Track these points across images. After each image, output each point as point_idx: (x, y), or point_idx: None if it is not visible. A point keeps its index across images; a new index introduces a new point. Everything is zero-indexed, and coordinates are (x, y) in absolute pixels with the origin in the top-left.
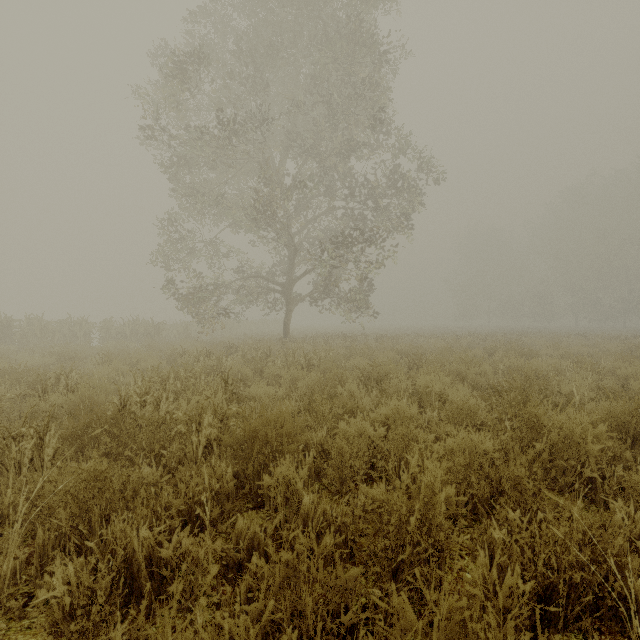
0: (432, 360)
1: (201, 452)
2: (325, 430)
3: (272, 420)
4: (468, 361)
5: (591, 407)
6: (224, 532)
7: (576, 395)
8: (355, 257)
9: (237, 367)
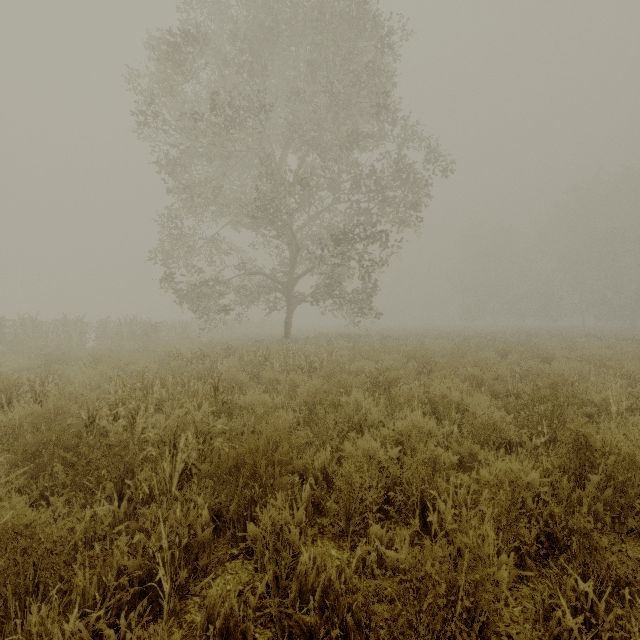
0: (443, 363)
1: (177, 481)
2: (328, 451)
3: (264, 440)
4: (483, 365)
5: (639, 422)
6: (198, 594)
7: (613, 405)
8: (359, 254)
9: (232, 371)
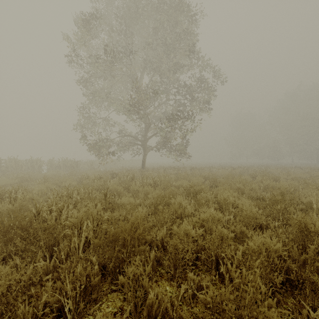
0: (223, 182)
1: (82, 248)
2: (164, 230)
3: (130, 225)
4: (244, 182)
5: None
6: (91, 314)
7: (314, 204)
8: (180, 126)
9: (114, 186)
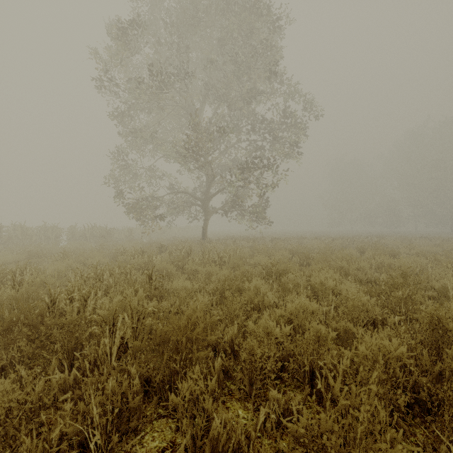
0: (319, 258)
1: (116, 353)
2: (235, 327)
3: (185, 320)
4: (349, 259)
5: None
6: (129, 450)
7: (450, 290)
8: (256, 179)
9: (163, 264)
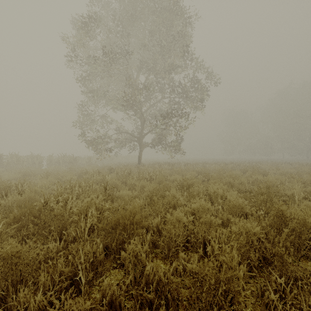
0: (215, 176)
1: (87, 232)
2: (159, 218)
3: (129, 212)
4: (234, 177)
5: (308, 204)
6: (97, 285)
7: (296, 196)
8: (174, 123)
9: (113, 180)
